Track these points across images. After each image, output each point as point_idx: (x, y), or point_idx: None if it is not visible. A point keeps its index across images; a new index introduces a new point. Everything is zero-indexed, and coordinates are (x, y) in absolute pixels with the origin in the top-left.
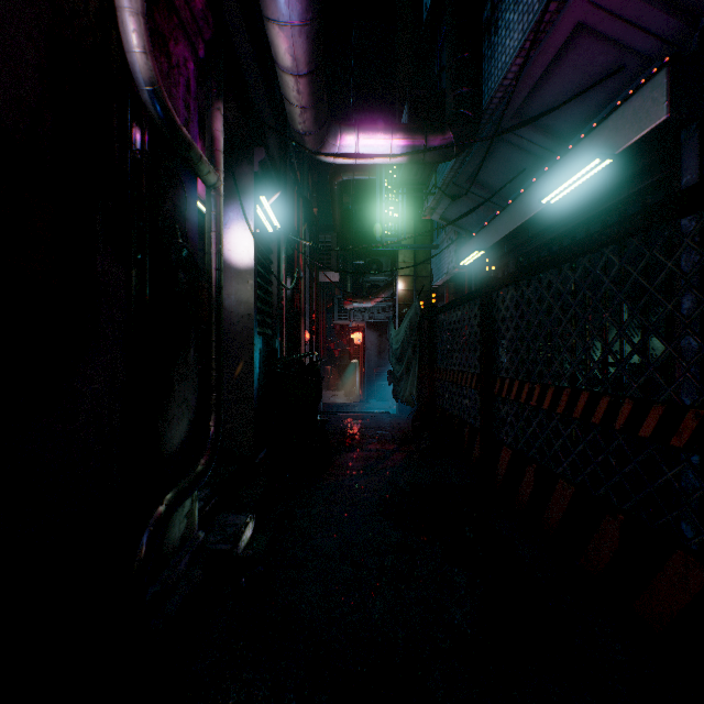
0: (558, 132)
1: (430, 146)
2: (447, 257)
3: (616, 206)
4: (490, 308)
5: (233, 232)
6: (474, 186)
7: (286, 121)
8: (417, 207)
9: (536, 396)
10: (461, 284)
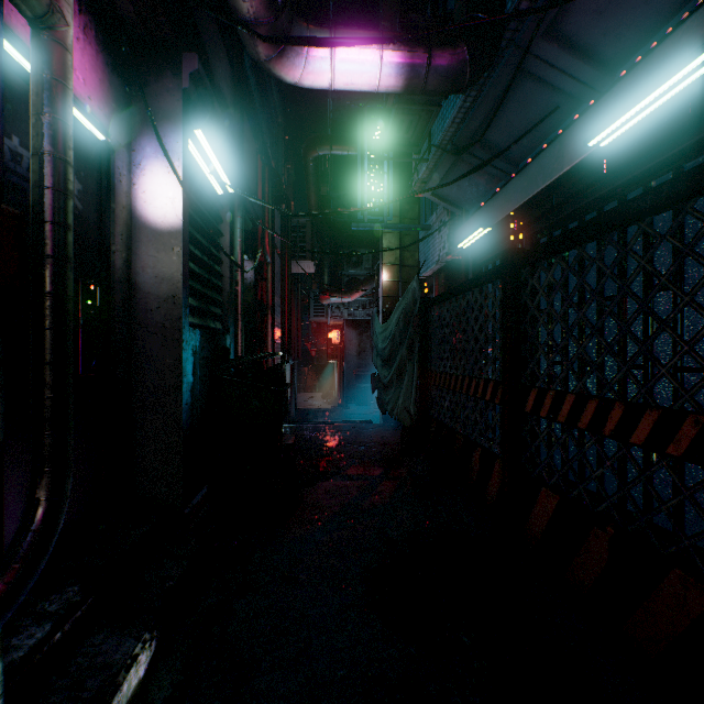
0: (604, 56)
1: (435, 64)
2: (437, 244)
3: (703, 143)
4: (517, 291)
5: (151, 176)
6: (479, 147)
7: (242, 54)
8: (403, 186)
9: (614, 421)
10: (452, 275)
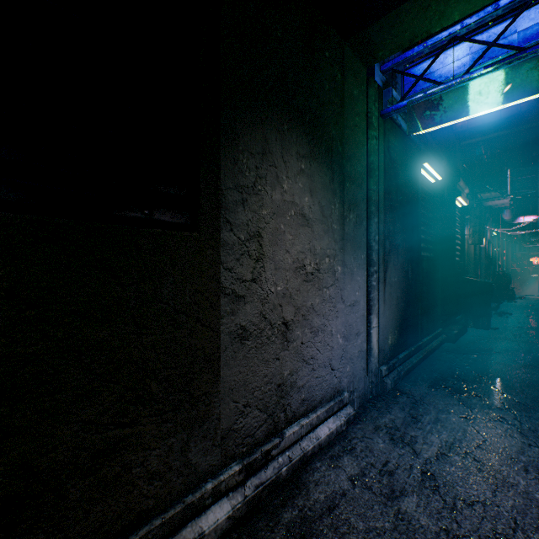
0: None
1: None
2: None
3: None
4: None
5: None
6: None
7: None
8: None
9: None
10: None
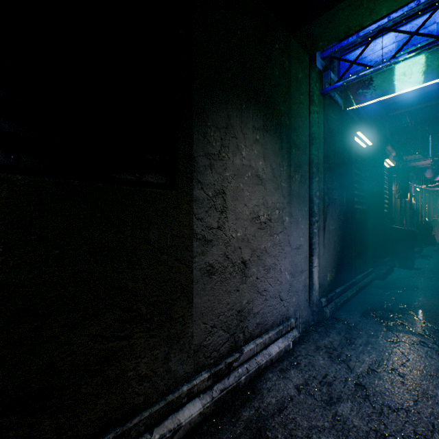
0: None
1: None
2: None
3: None
4: None
5: None
6: None
7: None
8: None
9: None
10: None
